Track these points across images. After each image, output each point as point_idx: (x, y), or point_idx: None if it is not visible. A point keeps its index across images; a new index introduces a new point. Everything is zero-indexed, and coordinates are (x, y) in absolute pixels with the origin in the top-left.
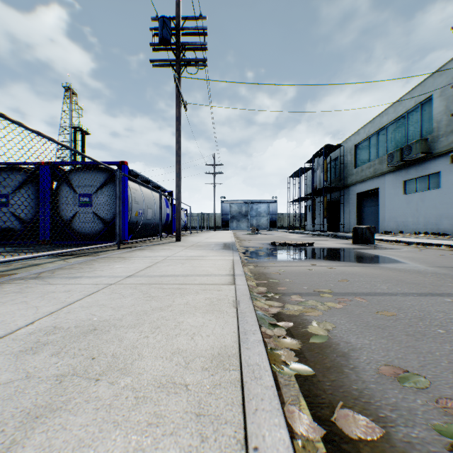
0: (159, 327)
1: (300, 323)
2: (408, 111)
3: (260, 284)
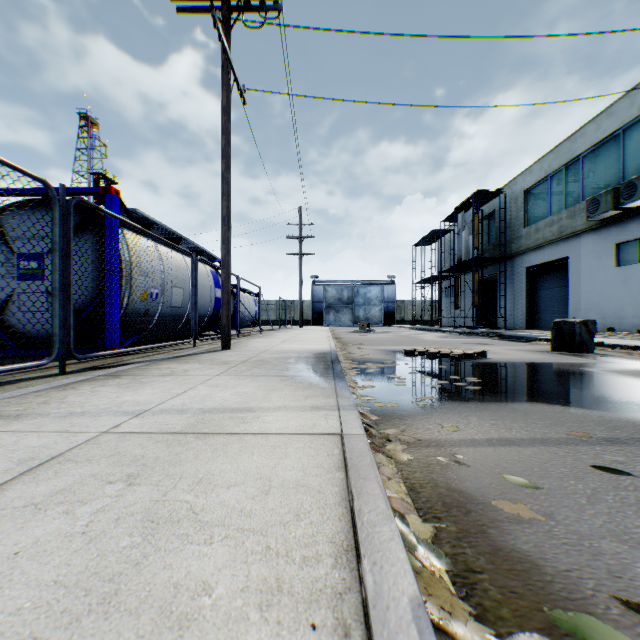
0: None
1: None
2: (624, 126)
3: None
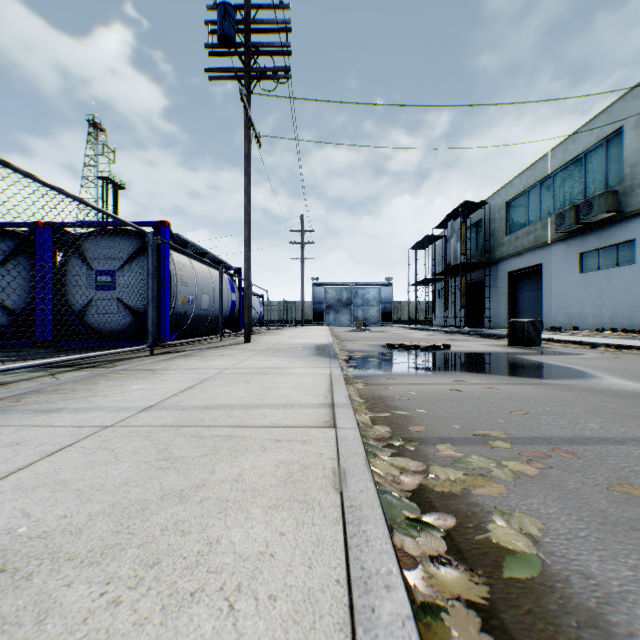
0: (159, 560)
1: (467, 513)
2: (586, 151)
3: (378, 420)
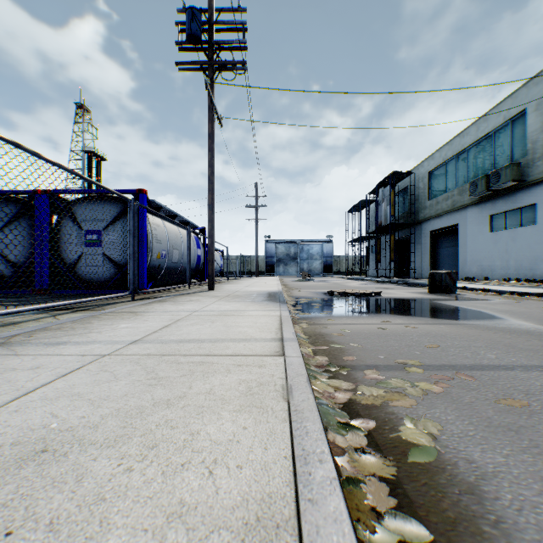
0: (157, 444)
1: (385, 419)
2: (495, 129)
3: (319, 352)
